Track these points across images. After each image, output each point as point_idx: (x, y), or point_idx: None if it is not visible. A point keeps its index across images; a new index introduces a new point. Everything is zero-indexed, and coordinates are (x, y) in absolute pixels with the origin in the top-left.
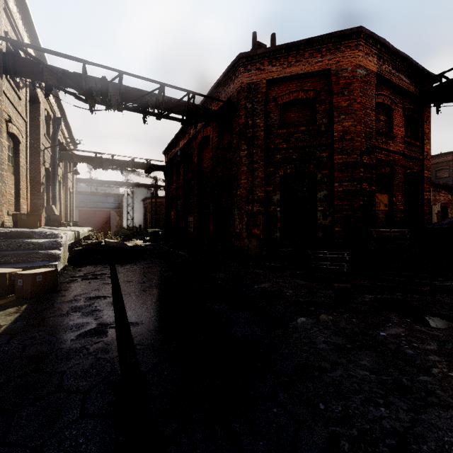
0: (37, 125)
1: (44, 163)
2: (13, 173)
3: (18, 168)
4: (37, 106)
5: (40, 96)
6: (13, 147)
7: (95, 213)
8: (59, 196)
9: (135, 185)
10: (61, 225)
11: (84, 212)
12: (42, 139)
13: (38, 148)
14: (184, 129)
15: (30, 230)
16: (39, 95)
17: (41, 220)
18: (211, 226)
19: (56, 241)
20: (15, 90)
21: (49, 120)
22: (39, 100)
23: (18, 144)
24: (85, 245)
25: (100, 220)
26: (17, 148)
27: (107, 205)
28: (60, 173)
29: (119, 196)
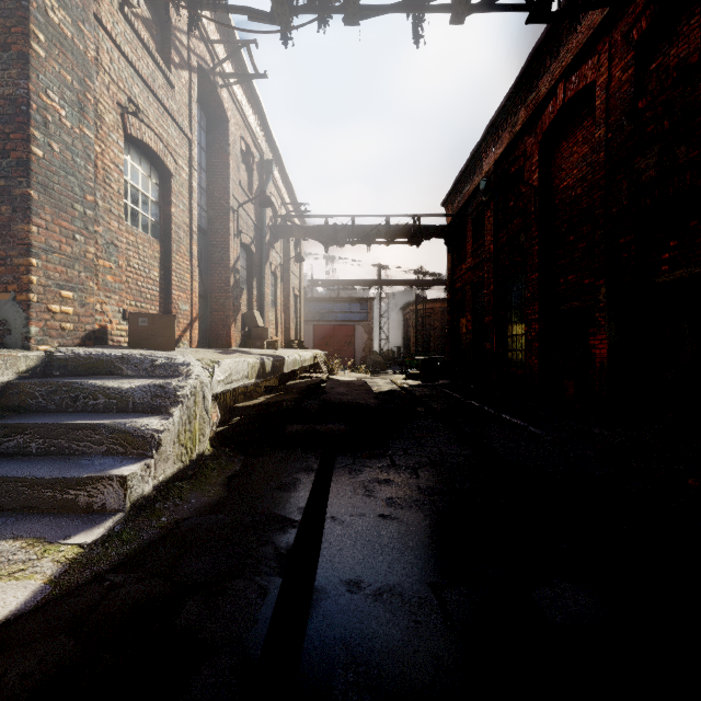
0: (225, 163)
1: (237, 233)
2: (158, 238)
3: (169, 226)
4: (225, 128)
5: (229, 109)
6: (159, 184)
7: (334, 329)
8: (274, 299)
9: (391, 284)
10: (268, 345)
11: (320, 328)
12: (236, 190)
13: (226, 204)
14: (497, 121)
15: (118, 352)
16: (227, 107)
17: (230, 336)
18: (604, 344)
19: (164, 385)
20: (155, 58)
21: (250, 162)
22: (226, 114)
23: (168, 177)
24: (284, 390)
25: (341, 340)
26: (166, 187)
27: (350, 317)
28: (275, 261)
29: (368, 301)
